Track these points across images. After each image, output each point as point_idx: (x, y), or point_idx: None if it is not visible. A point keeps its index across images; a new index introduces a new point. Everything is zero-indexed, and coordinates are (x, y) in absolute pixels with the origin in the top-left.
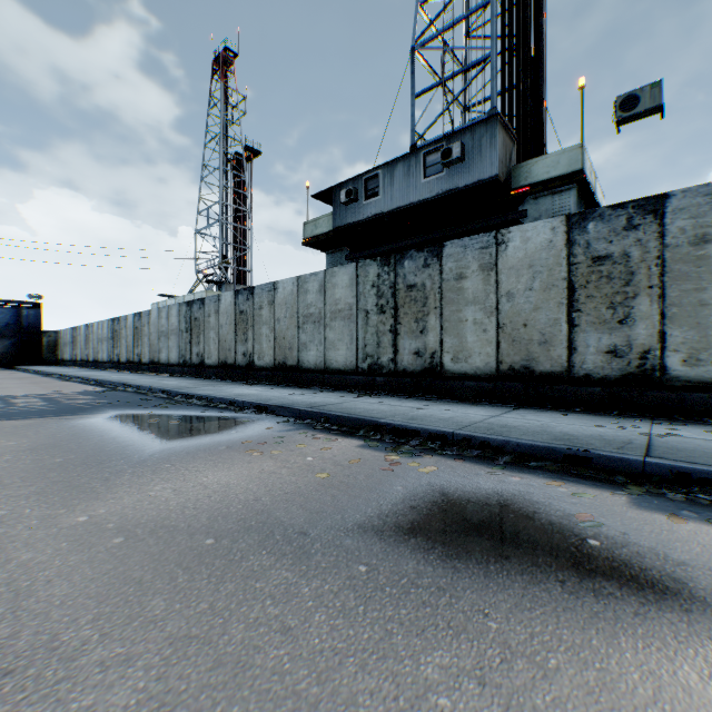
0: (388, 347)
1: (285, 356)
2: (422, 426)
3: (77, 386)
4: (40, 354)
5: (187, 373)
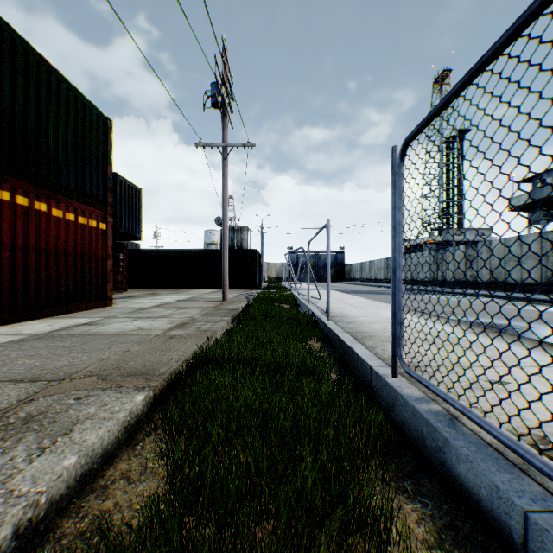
0: None
1: (495, 277)
2: None
3: (390, 289)
4: (343, 275)
5: (434, 285)
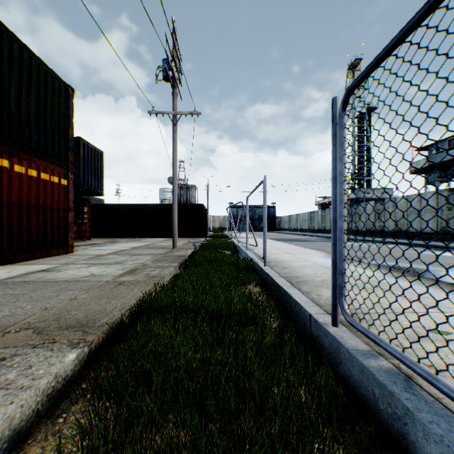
0: (451, 224)
1: (399, 227)
2: (449, 246)
3: (313, 237)
4: (274, 226)
5: (349, 234)
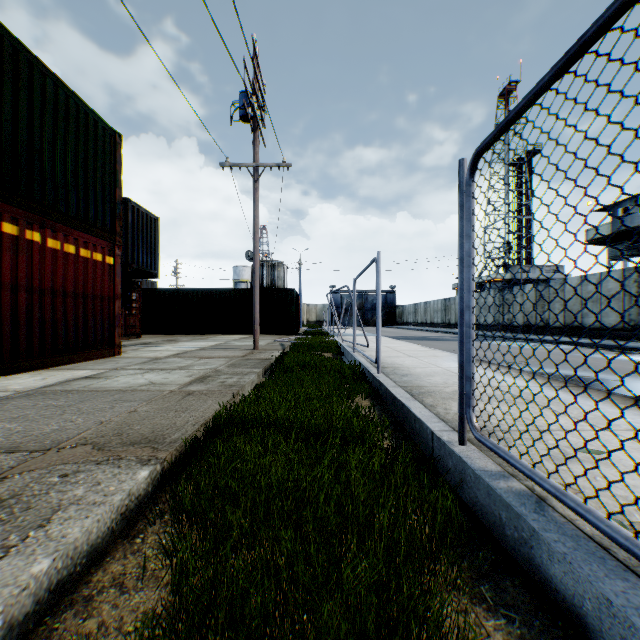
0: None
1: (571, 320)
2: (639, 347)
3: (448, 334)
4: (394, 319)
5: (500, 330)
